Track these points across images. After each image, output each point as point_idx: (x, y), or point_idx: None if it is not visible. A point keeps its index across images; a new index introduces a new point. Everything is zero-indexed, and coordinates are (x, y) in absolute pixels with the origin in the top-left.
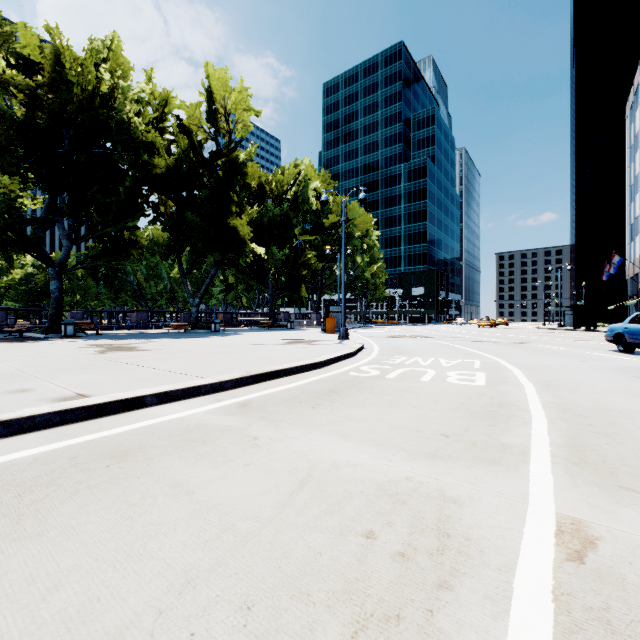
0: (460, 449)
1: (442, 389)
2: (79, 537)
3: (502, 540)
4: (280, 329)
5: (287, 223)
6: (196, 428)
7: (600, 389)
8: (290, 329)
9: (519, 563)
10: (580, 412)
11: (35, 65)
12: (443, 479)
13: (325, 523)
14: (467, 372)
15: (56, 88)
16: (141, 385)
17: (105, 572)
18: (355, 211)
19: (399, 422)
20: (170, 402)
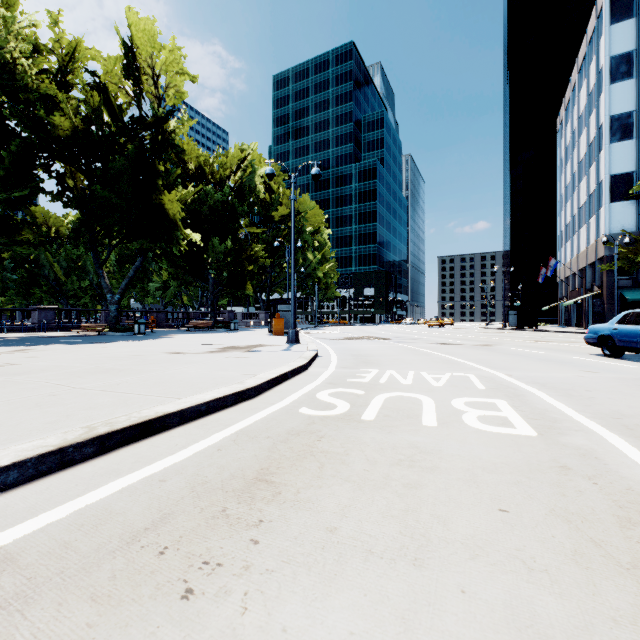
0: None
1: (477, 453)
2: None
3: None
4: (222, 330)
5: (231, 212)
6: None
7: None
8: (234, 330)
9: None
10: None
11: None
12: None
13: None
14: (479, 399)
15: None
16: None
17: None
18: (306, 205)
19: None
20: None
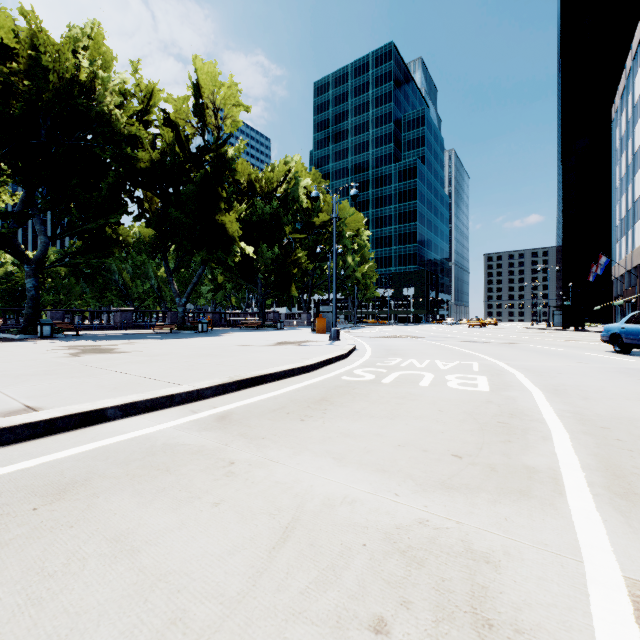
0: (478, 475)
1: (444, 396)
2: None
3: (566, 632)
4: (270, 329)
5: (277, 221)
6: (161, 449)
7: (612, 394)
8: (280, 329)
9: None
10: (601, 423)
11: (9, 50)
12: (466, 522)
13: (316, 605)
14: (467, 375)
15: (32, 75)
16: (105, 394)
17: None
18: (346, 210)
19: (401, 438)
20: (137, 414)
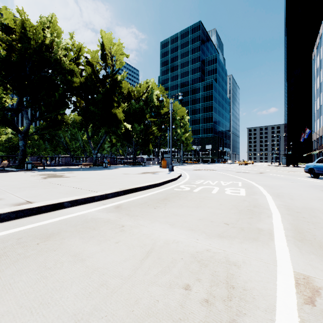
0: (235, 232)
1: (223, 197)
2: (13, 291)
3: (265, 290)
4: (138, 166)
5: (142, 112)
6: (90, 220)
7: (305, 197)
8: (144, 166)
9: (277, 306)
10: (297, 210)
11: (11, 29)
12: (227, 250)
13: (161, 279)
14: (235, 188)
15: (22, 41)
16: (62, 196)
17: (25, 316)
18: (177, 106)
19: (201, 216)
20: (78, 205)
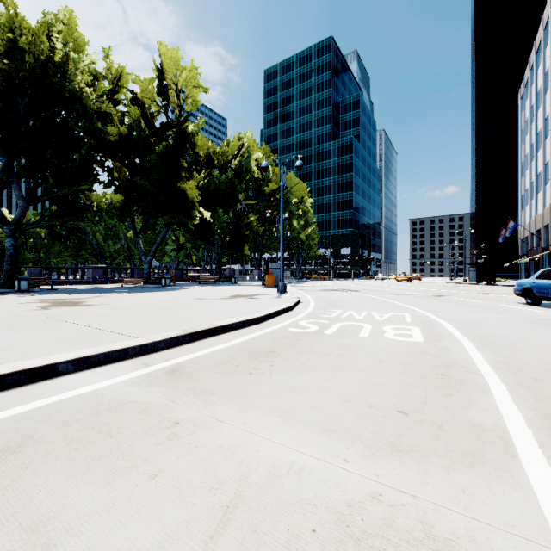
0: (427, 435)
1: (383, 346)
2: None
3: None
4: (225, 284)
5: (232, 189)
6: (107, 408)
7: (535, 344)
8: (234, 284)
9: None
10: (533, 374)
11: None
12: (422, 496)
13: None
14: (401, 326)
15: (11, 56)
16: (61, 348)
17: None
18: (292, 180)
19: (346, 392)
20: (91, 368)
